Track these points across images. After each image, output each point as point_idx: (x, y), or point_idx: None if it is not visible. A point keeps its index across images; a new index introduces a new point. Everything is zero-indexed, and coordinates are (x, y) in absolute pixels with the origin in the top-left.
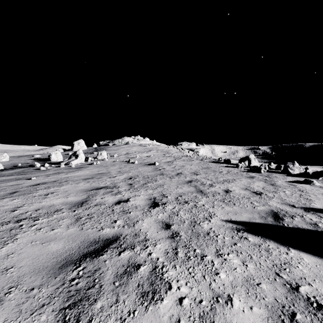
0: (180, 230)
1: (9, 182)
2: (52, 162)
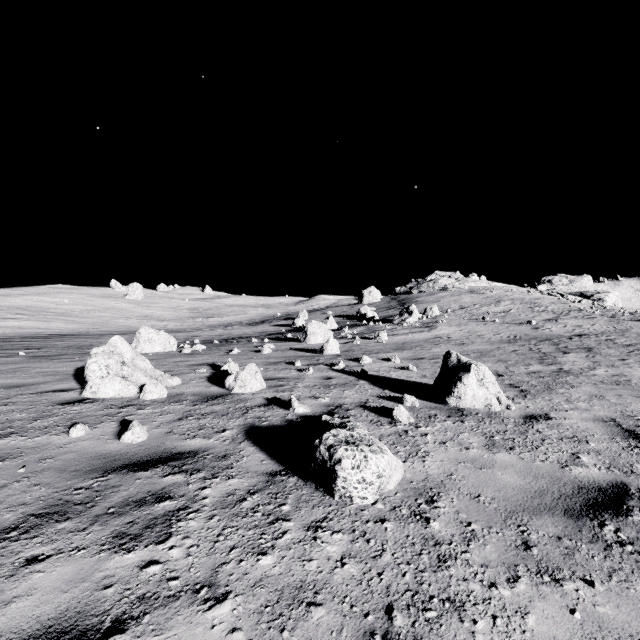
0: (599, 361)
1: (397, 337)
2: (370, 320)
